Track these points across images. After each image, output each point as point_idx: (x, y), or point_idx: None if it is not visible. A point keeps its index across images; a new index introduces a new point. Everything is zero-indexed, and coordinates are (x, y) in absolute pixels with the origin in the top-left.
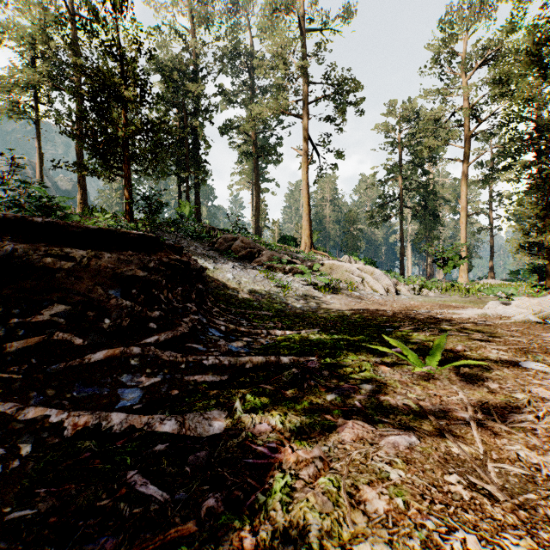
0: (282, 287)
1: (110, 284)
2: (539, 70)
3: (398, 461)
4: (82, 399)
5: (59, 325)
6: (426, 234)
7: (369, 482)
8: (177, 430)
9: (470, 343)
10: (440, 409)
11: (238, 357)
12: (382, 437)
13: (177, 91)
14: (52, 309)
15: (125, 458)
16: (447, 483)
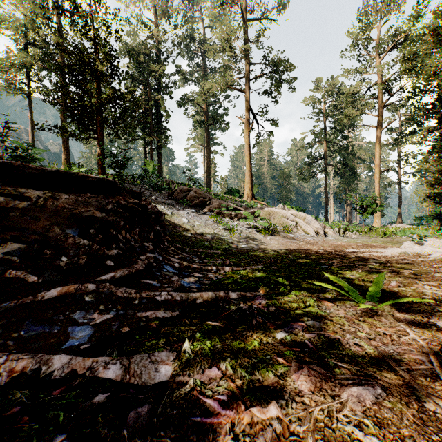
0: (229, 230)
1: (68, 223)
2: None
3: (368, 422)
4: (29, 338)
5: (13, 263)
6: (346, 187)
7: None
8: (120, 377)
9: (401, 279)
10: (394, 350)
11: (189, 293)
12: (343, 388)
13: (143, 71)
14: (6, 248)
15: (58, 414)
16: None
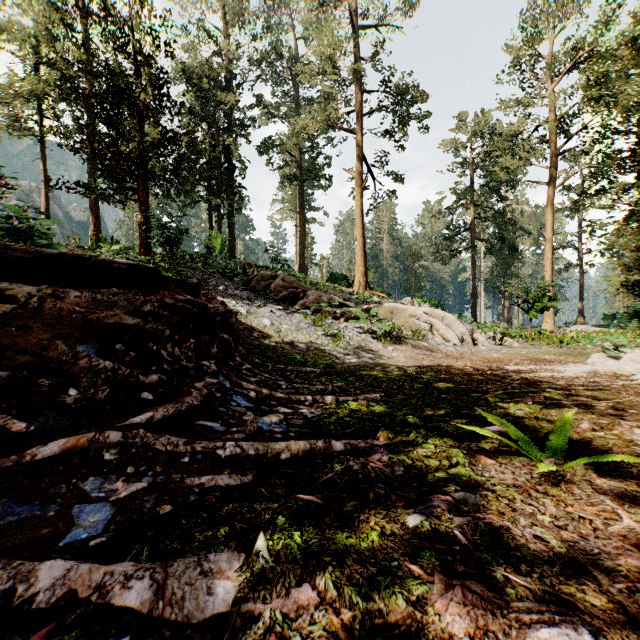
0: (332, 336)
1: (79, 336)
2: None
3: None
4: (6, 528)
5: None
6: (503, 271)
7: None
8: (148, 605)
9: (594, 416)
10: (599, 549)
11: (270, 443)
12: (525, 629)
13: (207, 102)
14: None
15: None
16: None
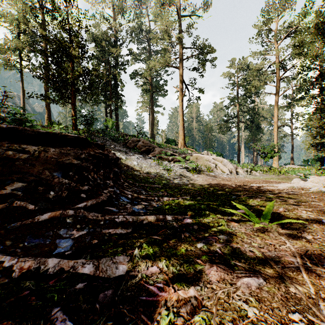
0: (167, 170)
1: (54, 168)
2: (322, 39)
3: (252, 299)
4: (30, 247)
5: (18, 196)
6: (253, 138)
7: (232, 319)
8: (93, 272)
9: (287, 206)
10: (275, 255)
11: (138, 216)
12: (238, 279)
13: (104, 53)
14: (13, 186)
15: (54, 295)
16: (291, 320)
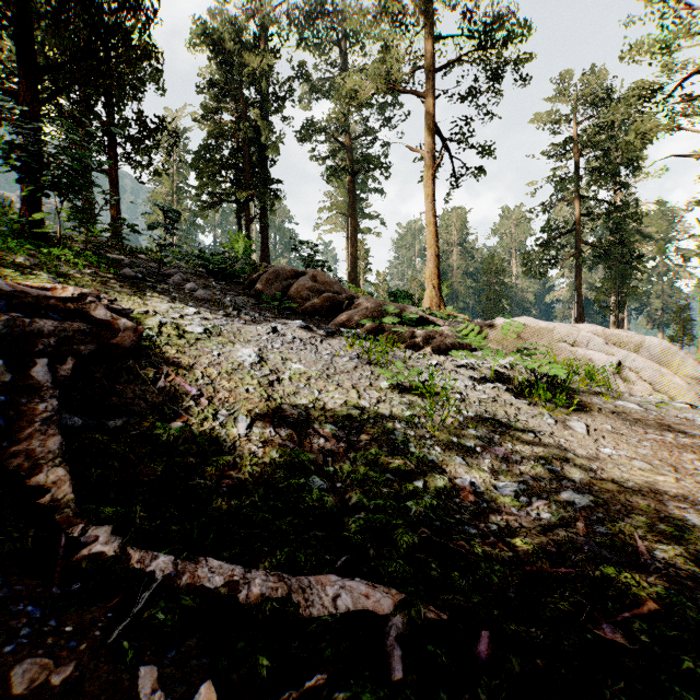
0: (416, 391)
1: None
2: None
3: None
4: None
5: None
6: (616, 286)
7: None
8: None
9: None
10: None
11: None
12: None
13: (230, 69)
14: None
15: None
16: None
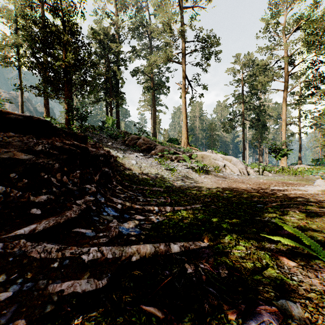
0: (170, 170)
1: None
2: None
3: None
4: None
5: None
6: (258, 137)
7: None
8: None
9: None
10: None
11: (124, 247)
12: None
13: (105, 49)
14: None
15: None
16: None
